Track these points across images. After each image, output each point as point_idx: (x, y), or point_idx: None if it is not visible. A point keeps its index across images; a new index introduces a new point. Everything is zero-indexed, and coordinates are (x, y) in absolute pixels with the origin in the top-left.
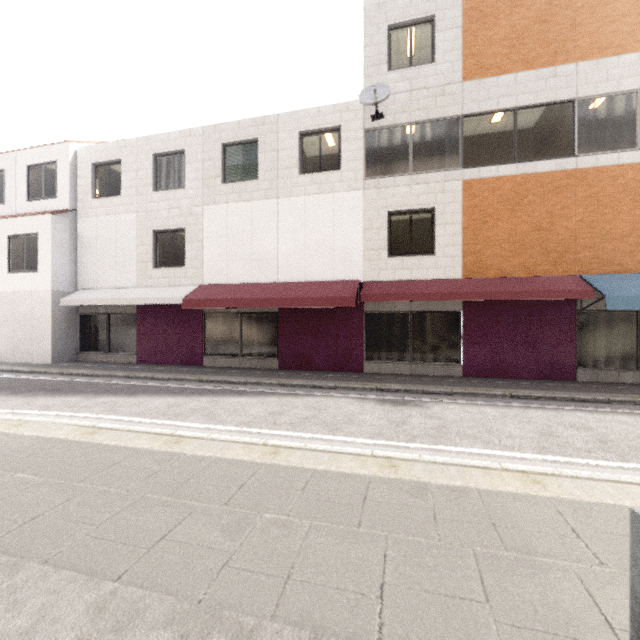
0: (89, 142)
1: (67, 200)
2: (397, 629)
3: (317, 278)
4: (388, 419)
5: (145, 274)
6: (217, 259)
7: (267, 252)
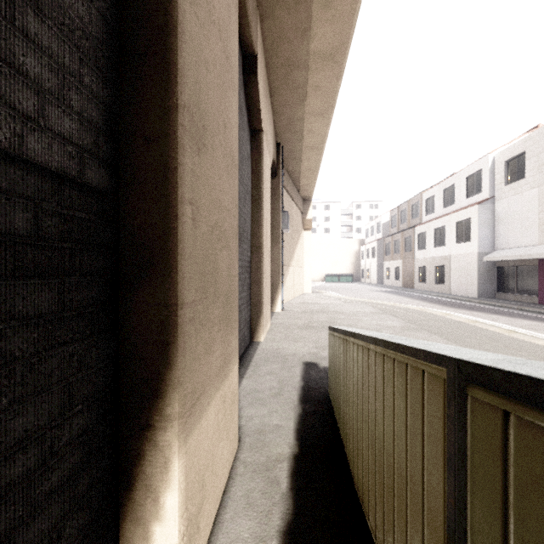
0: (503, 145)
1: (487, 192)
2: None
3: None
4: None
5: None
6: None
7: None
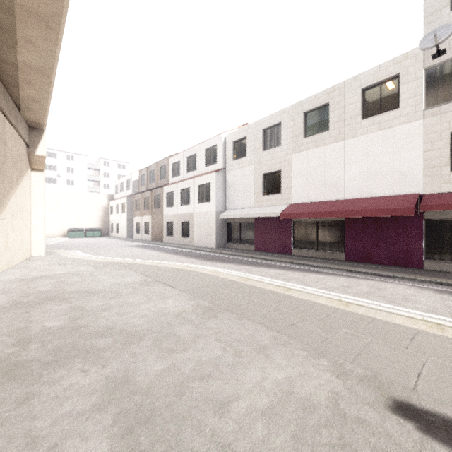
0: (230, 130)
1: (221, 164)
2: (426, 389)
3: (377, 194)
4: (444, 303)
5: (258, 199)
6: (300, 187)
7: (336, 179)
